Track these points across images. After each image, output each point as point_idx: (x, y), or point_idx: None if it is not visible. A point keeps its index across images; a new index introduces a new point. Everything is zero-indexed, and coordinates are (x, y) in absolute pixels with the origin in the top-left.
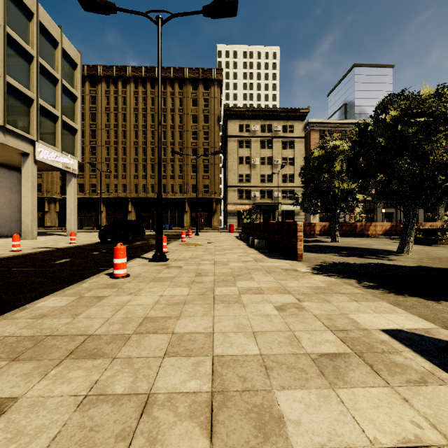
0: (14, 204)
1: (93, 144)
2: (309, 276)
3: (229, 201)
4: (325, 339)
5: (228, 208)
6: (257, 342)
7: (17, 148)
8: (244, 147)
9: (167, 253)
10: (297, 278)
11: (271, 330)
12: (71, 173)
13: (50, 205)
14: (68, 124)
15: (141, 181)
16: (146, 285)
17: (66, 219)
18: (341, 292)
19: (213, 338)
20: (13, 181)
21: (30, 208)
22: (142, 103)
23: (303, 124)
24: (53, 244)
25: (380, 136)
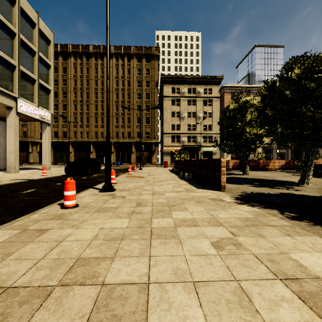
0: (3, 146)
1: (64, 102)
2: (235, 206)
3: (165, 144)
4: (279, 295)
5: (164, 149)
6: (200, 301)
7: (2, 103)
8: (175, 104)
9: (115, 184)
10: (225, 209)
11: (214, 278)
12: (46, 122)
13: (32, 147)
14: (43, 85)
15: (100, 129)
16: (90, 216)
17: (42, 157)
18: (270, 224)
19: (148, 293)
20: (2, 129)
21: (13, 149)
22: (100, 72)
23: (219, 87)
24: (29, 176)
25: (286, 90)
